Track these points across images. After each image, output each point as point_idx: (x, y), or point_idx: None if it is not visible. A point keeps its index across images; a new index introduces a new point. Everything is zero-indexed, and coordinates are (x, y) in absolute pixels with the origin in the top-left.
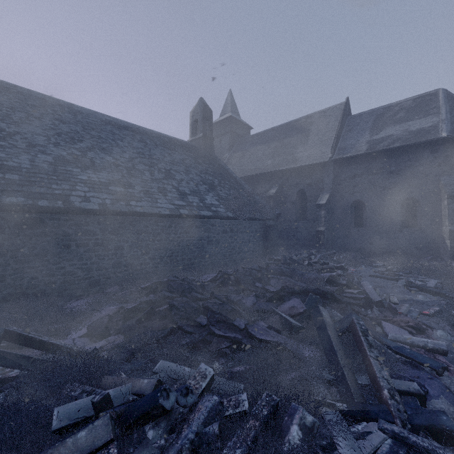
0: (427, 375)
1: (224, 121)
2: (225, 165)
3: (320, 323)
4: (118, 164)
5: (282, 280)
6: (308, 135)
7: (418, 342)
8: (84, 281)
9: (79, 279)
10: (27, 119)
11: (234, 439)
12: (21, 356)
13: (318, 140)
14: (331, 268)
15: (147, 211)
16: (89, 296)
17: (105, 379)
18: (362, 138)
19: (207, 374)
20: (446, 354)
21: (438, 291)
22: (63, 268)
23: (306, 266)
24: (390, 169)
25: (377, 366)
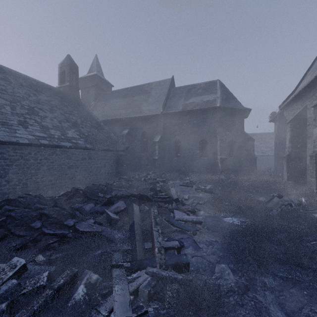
0: (187, 236)
1: (91, 77)
2: (89, 110)
3: (131, 215)
4: None
5: (121, 191)
6: (149, 96)
7: (189, 219)
8: None
9: None
10: None
11: (23, 309)
12: None
13: (155, 100)
14: (157, 182)
15: (3, 139)
16: None
17: None
18: (180, 102)
19: (17, 264)
20: (201, 223)
21: (209, 190)
22: None
23: (142, 181)
24: (194, 122)
25: (156, 235)
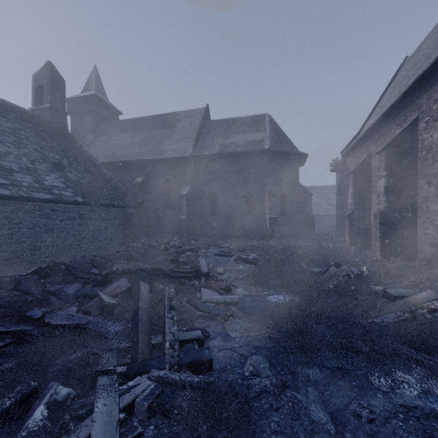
0: (215, 323)
1: (87, 98)
2: (82, 146)
3: (136, 297)
4: None
5: (128, 264)
6: (174, 130)
7: (221, 299)
8: None
9: None
10: None
11: None
12: None
13: (183, 137)
14: (183, 250)
15: None
16: None
17: None
18: (217, 141)
19: None
20: (237, 304)
21: (253, 261)
22: None
23: (161, 250)
24: (235, 169)
25: (169, 324)
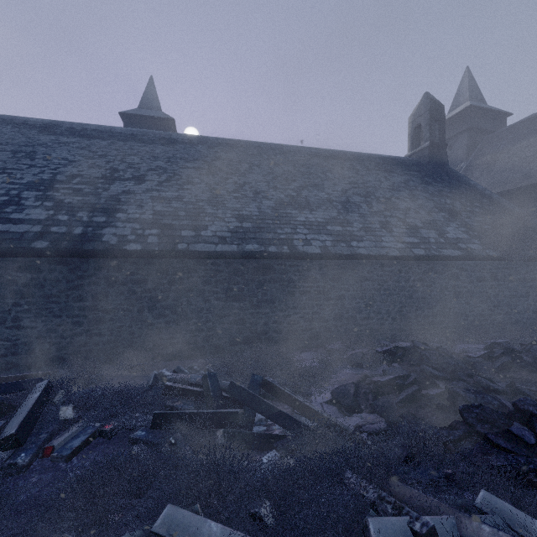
0: None
1: (457, 117)
2: (469, 179)
3: None
4: (332, 199)
5: None
6: None
7: None
8: (306, 332)
9: (302, 329)
10: (250, 169)
11: None
12: (285, 414)
13: None
14: None
15: (372, 252)
16: (312, 350)
17: (395, 485)
18: None
19: None
20: None
21: None
22: (288, 316)
23: None
24: None
25: None
